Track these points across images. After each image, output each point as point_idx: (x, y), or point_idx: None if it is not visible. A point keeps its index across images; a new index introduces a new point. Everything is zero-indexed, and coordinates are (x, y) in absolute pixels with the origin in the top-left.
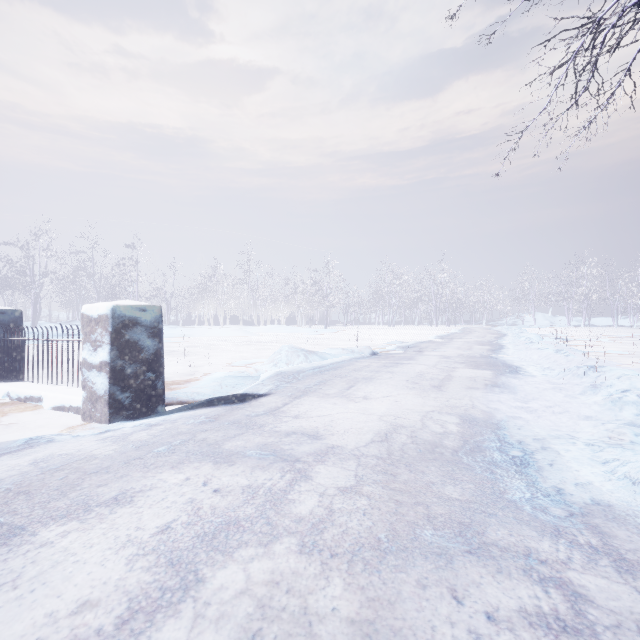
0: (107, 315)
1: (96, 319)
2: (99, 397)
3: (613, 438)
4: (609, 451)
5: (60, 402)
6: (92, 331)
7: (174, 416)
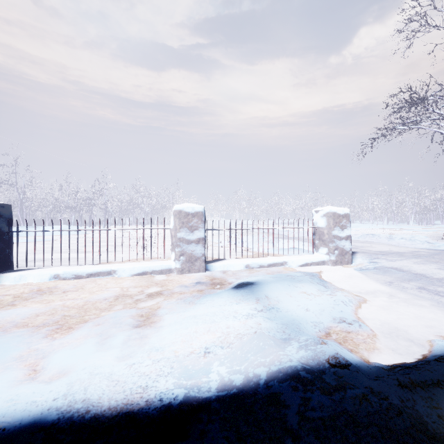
0: (349, 213)
1: (343, 215)
2: (347, 252)
3: (432, 246)
4: (442, 247)
5: (305, 261)
6: (340, 221)
7: (362, 257)
